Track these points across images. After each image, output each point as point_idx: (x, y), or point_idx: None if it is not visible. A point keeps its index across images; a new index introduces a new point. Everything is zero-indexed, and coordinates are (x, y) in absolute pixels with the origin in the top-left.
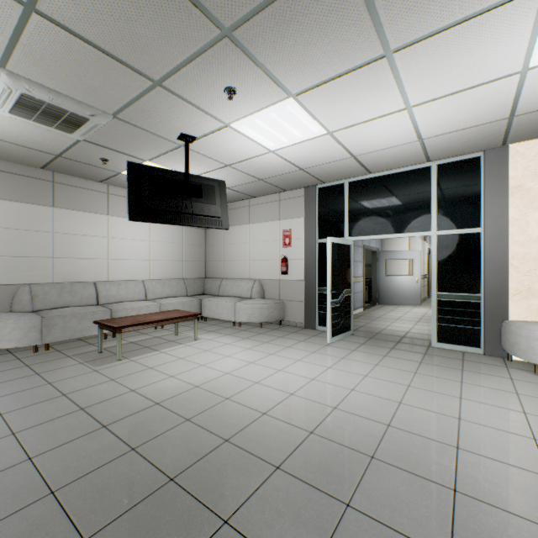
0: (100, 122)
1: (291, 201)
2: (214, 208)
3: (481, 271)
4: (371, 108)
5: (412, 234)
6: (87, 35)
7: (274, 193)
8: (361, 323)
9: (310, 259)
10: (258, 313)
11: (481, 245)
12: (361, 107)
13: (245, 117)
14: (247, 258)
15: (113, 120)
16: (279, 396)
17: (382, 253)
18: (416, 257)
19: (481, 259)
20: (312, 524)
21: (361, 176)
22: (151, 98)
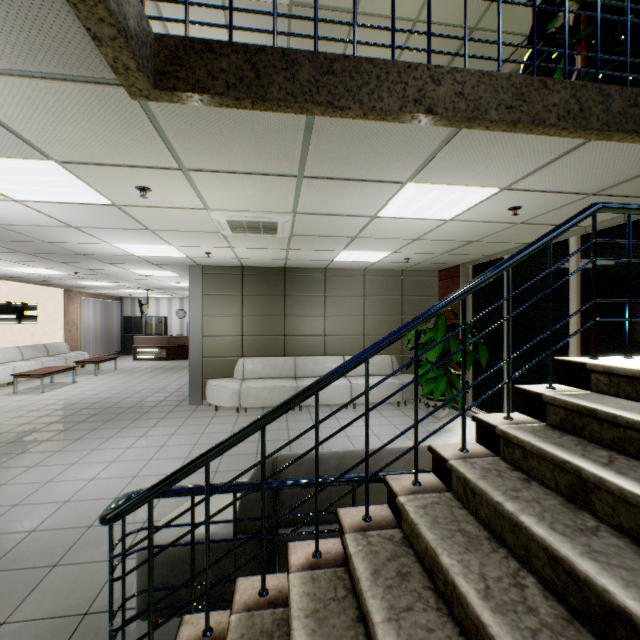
0: None
1: None
2: None
3: None
4: None
5: None
6: (26, 242)
7: None
8: None
9: None
10: None
11: None
12: None
13: None
14: None
15: None
16: None
17: None
18: None
19: None
20: (68, 410)
21: None
22: None
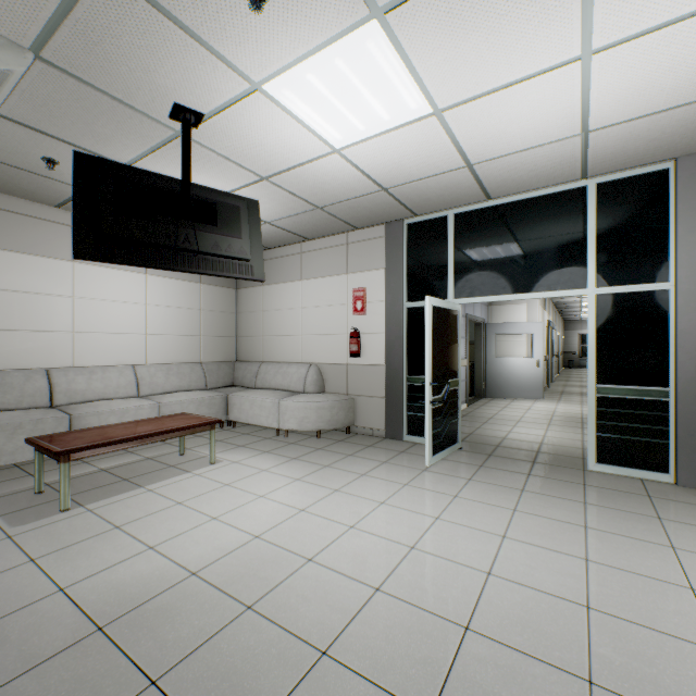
0: (9, 66)
1: (365, 244)
2: (239, 245)
3: (670, 352)
4: (519, 52)
5: (556, 293)
6: None
7: (339, 233)
8: (469, 428)
9: (395, 332)
10: (315, 417)
11: (670, 310)
12: (502, 49)
13: (288, 67)
14: (298, 331)
15: (37, 66)
16: (353, 596)
17: (490, 326)
18: (537, 332)
19: (670, 332)
20: None
21: (473, 205)
22: (98, 6)
